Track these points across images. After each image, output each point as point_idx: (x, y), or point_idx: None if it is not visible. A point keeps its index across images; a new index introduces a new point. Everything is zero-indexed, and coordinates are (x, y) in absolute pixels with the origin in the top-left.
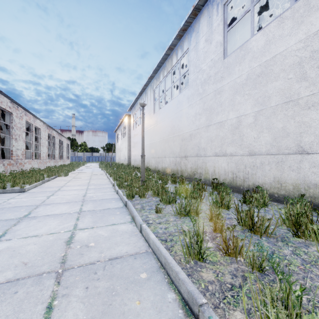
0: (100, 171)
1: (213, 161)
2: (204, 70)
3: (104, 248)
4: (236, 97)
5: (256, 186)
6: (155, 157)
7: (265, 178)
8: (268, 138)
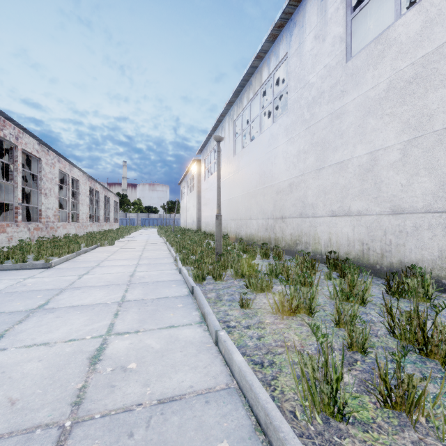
0: (158, 238)
1: (328, 224)
2: (312, 83)
3: (153, 375)
4: (367, 121)
5: (405, 264)
6: (235, 219)
7: (422, 251)
8: (428, 184)
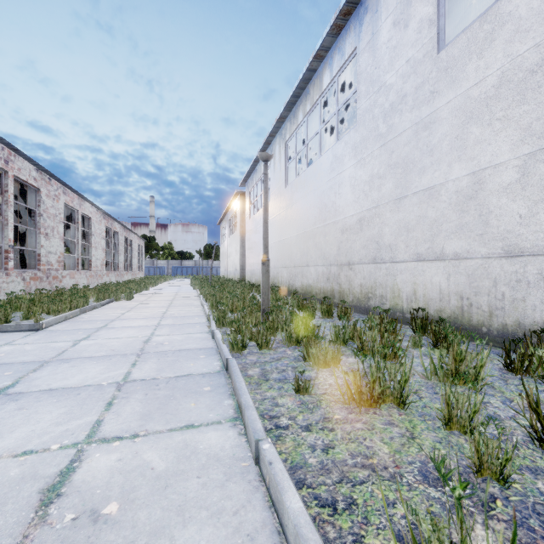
0: (191, 291)
1: (412, 271)
2: (390, 85)
3: (142, 532)
4: (468, 130)
5: (526, 327)
6: (288, 266)
7: None
8: None
